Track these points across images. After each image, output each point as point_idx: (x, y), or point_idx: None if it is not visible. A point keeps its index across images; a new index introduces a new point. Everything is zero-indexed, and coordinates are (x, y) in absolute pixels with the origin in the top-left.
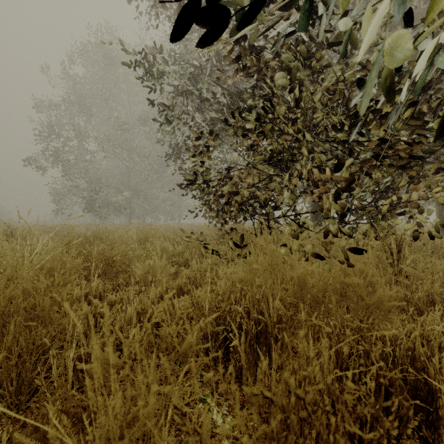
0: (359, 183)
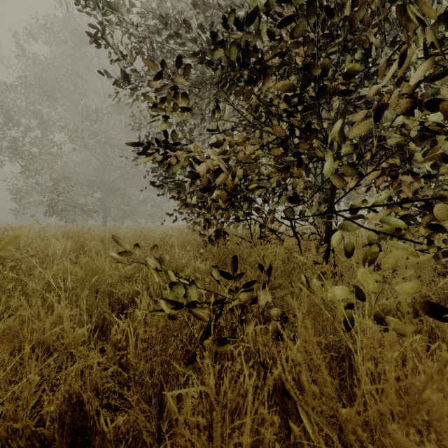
0: (445, 154)
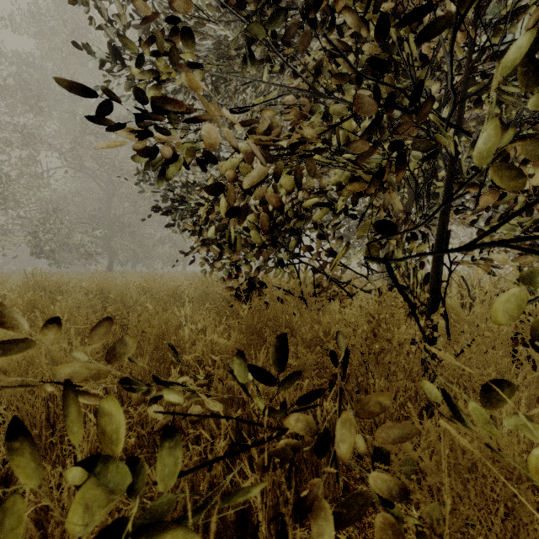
0: None
